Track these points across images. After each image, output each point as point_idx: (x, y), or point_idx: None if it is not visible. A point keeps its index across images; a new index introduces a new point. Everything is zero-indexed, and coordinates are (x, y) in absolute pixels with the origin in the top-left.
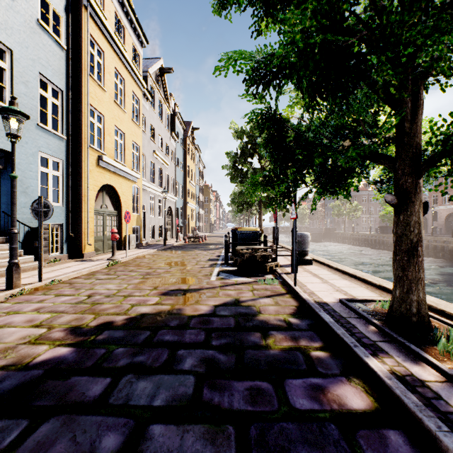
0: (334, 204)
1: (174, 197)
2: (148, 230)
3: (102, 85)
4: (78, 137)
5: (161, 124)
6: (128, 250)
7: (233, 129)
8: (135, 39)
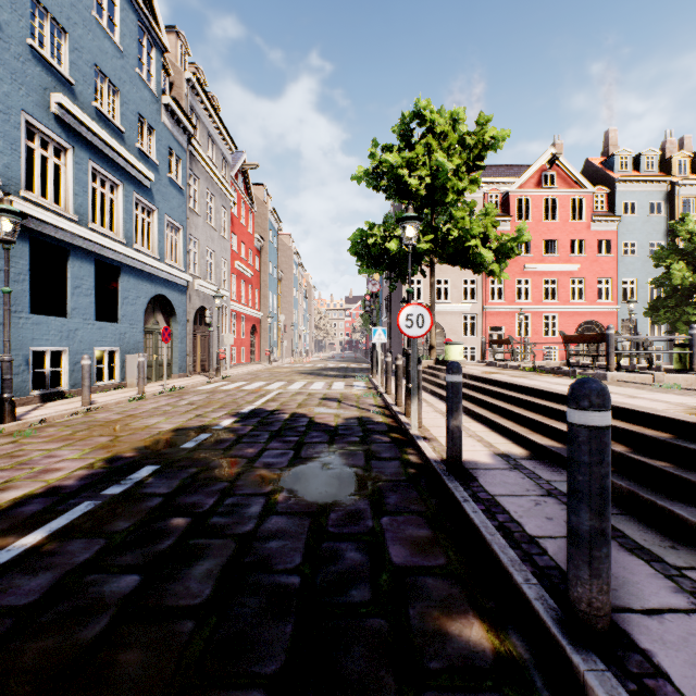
0: None
1: None
2: None
3: None
4: None
5: None
6: None
7: None
8: None
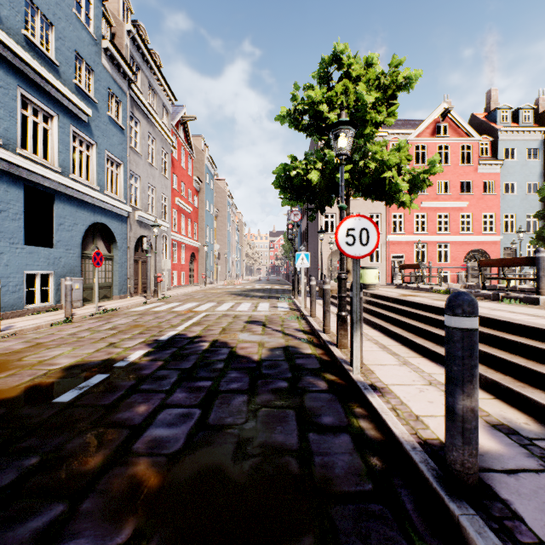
0: None
1: None
2: None
3: None
4: None
5: None
6: None
7: None
8: None
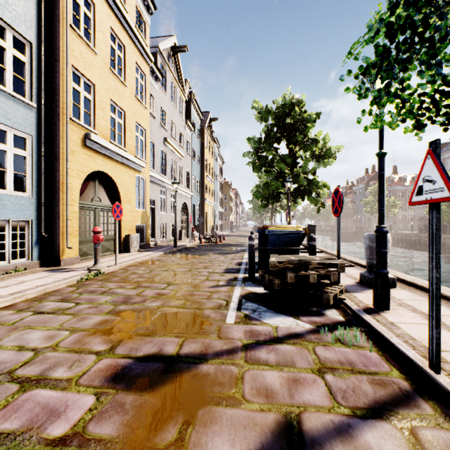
0: (367, 200)
1: (189, 193)
2: (158, 228)
3: (92, 45)
4: (54, 106)
5: (174, 110)
6: (128, 253)
7: (256, 109)
8: (139, 1)
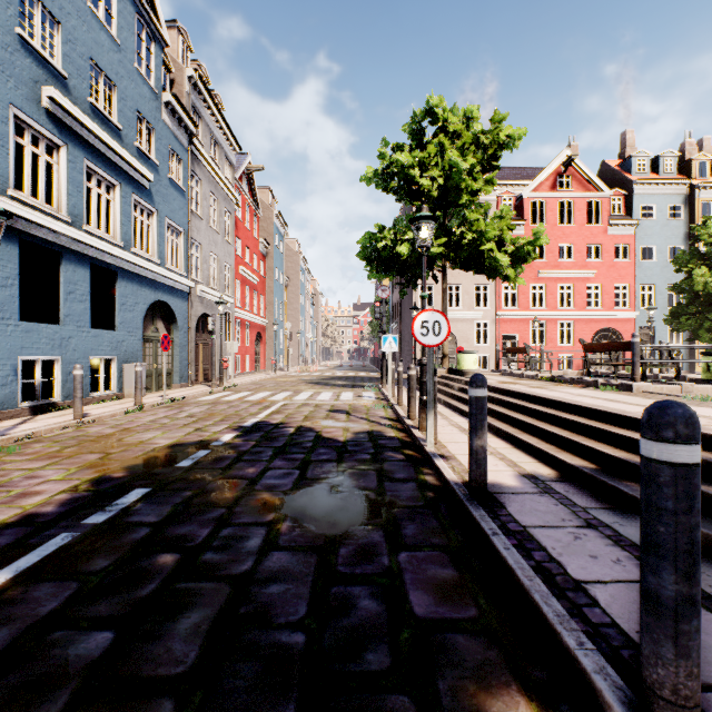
0: None
1: None
2: None
3: None
4: None
5: None
6: None
7: None
8: None
